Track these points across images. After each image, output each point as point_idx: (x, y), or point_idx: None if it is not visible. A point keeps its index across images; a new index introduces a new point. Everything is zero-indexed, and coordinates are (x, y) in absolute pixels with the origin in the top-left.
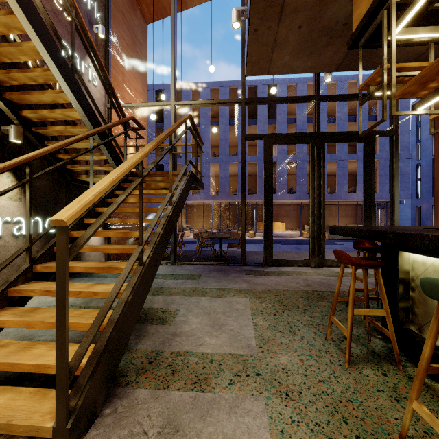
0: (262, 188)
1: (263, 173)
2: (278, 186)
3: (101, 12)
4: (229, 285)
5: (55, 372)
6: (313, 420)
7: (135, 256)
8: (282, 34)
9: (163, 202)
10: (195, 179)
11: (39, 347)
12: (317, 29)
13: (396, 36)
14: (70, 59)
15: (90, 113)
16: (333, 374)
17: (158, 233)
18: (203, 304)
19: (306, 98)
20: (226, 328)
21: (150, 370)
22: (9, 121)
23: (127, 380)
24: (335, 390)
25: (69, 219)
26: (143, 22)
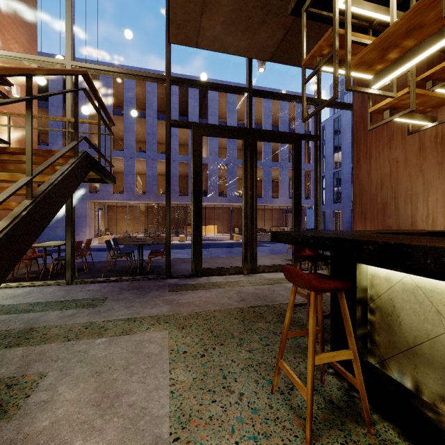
0: None
1: (192, 168)
2: (209, 189)
3: None
4: (144, 311)
5: None
6: None
7: None
8: None
9: (4, 191)
10: (97, 166)
11: None
12: None
13: (343, 4)
14: None
15: None
16: None
17: None
18: (95, 353)
19: (238, 89)
20: (122, 402)
21: None
22: None
23: None
24: None
25: None
26: None
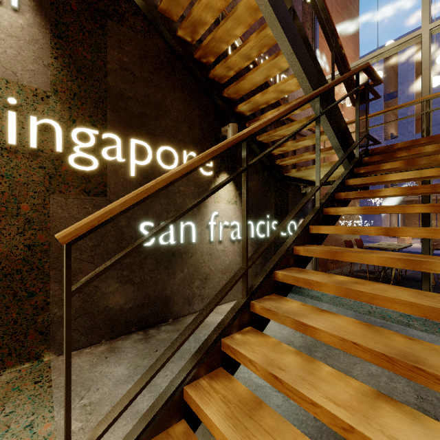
0: None
1: None
2: None
3: None
4: None
5: None
6: None
7: None
8: None
9: None
10: None
11: None
12: None
13: None
14: (287, 1)
15: (310, 72)
16: None
17: None
18: None
19: None
20: None
21: None
22: (227, 122)
23: None
24: None
25: None
26: None
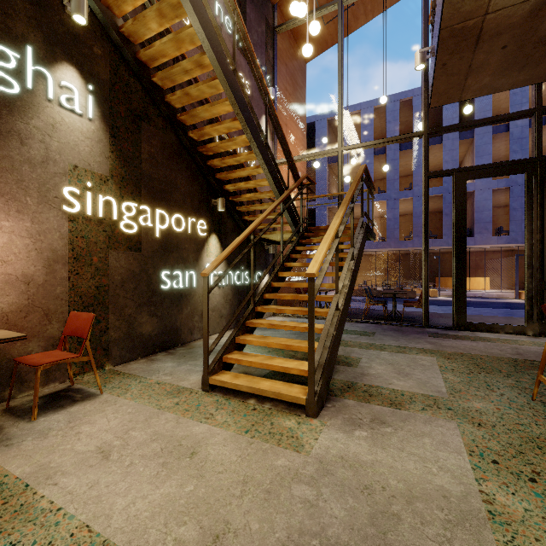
0: (450, 230)
1: (453, 216)
2: (476, 226)
3: (269, 73)
4: (410, 344)
5: (308, 365)
6: (505, 441)
7: (335, 302)
8: (480, 59)
9: (347, 257)
10: (369, 230)
11: (277, 359)
12: (531, 42)
13: None
14: (265, 139)
15: (276, 180)
16: (535, 422)
17: (346, 285)
18: (384, 356)
19: (518, 114)
20: (412, 376)
21: (350, 391)
22: (215, 194)
23: (335, 393)
24: (533, 431)
25: (316, 273)
26: (303, 63)
